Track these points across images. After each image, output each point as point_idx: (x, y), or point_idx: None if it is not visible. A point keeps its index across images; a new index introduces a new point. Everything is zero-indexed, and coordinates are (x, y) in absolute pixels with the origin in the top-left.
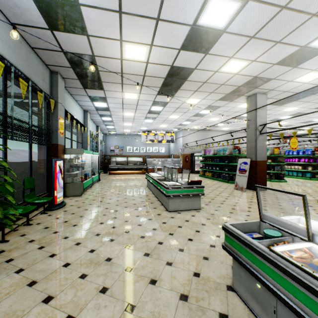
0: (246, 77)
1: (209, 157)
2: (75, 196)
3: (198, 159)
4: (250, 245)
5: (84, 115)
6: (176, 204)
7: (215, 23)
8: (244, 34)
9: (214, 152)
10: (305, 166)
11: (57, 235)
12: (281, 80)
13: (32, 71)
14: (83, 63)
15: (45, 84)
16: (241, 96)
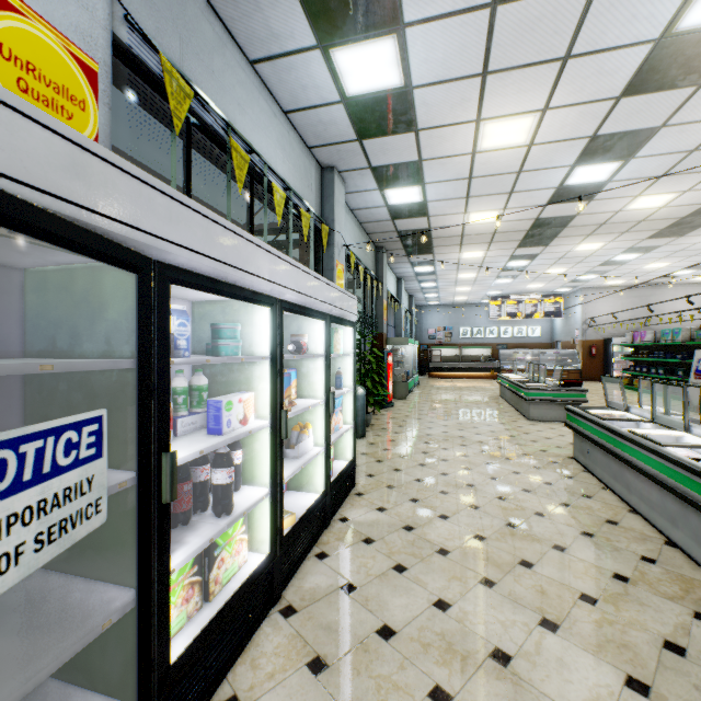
0: (688, 206)
1: (645, 346)
2: (398, 399)
3: (621, 351)
4: (574, 412)
5: (398, 285)
6: (540, 412)
7: (591, 179)
8: (644, 177)
9: (654, 337)
10: None
11: (407, 422)
12: None
13: (366, 259)
14: (415, 235)
15: (373, 265)
16: (699, 227)
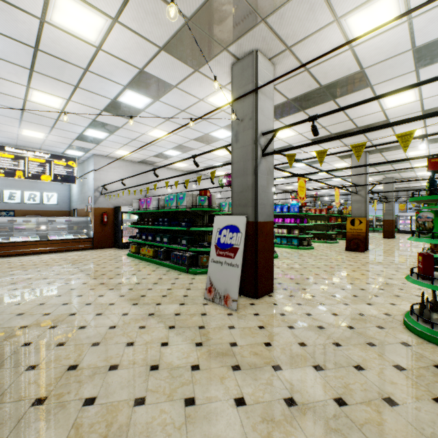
0: None
1: (149, 214)
2: None
3: (129, 218)
4: None
5: None
6: None
7: None
8: None
9: (159, 204)
10: (290, 229)
11: None
12: (327, 0)
13: None
14: None
15: None
16: (221, 52)
